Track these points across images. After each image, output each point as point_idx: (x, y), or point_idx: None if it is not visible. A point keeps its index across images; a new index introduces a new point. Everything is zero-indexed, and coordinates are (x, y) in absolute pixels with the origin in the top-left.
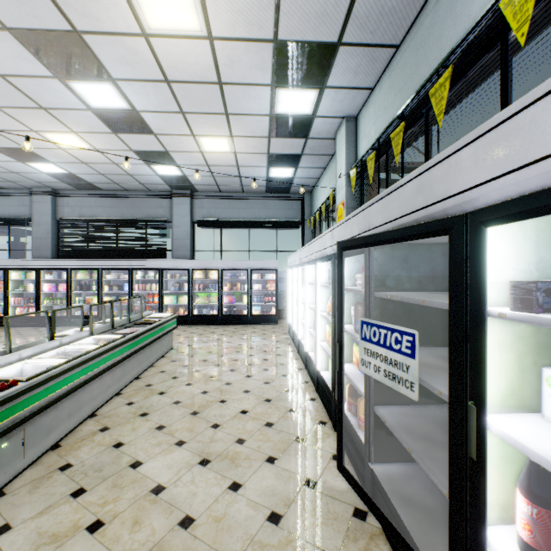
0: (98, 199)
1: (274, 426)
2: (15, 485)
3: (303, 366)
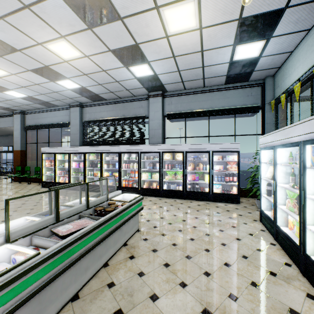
0: (104, 106)
1: None
2: None
3: None
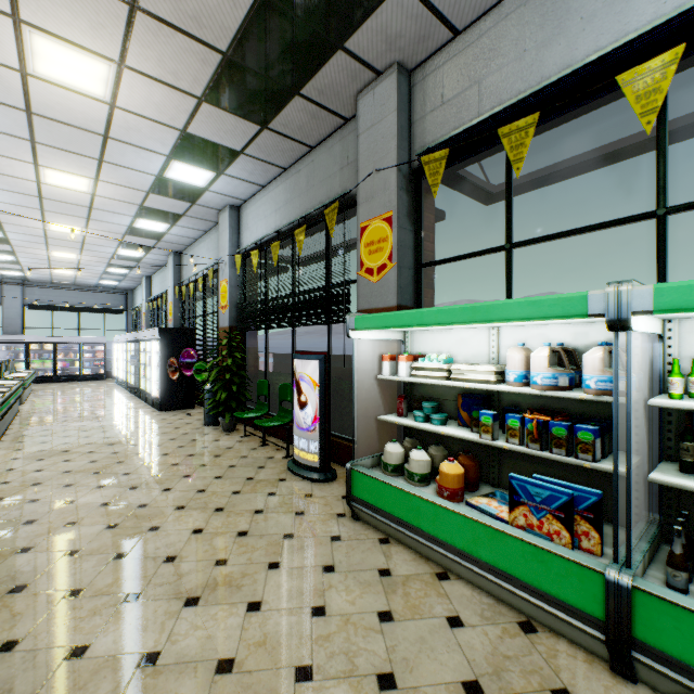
0: None
1: (109, 394)
2: (28, 403)
3: (123, 388)
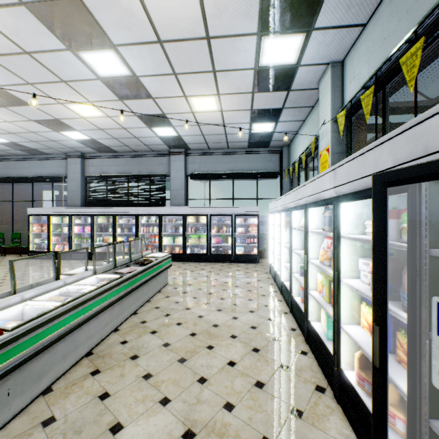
0: (114, 159)
1: (265, 388)
2: None
3: (288, 309)
